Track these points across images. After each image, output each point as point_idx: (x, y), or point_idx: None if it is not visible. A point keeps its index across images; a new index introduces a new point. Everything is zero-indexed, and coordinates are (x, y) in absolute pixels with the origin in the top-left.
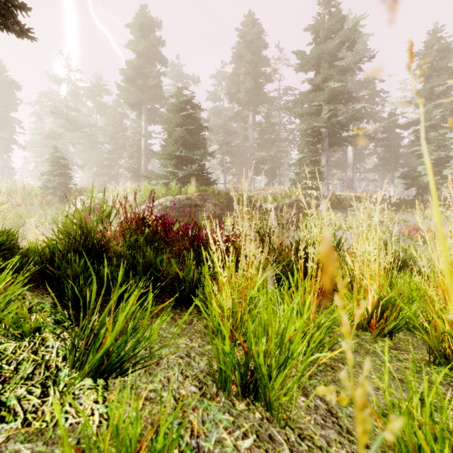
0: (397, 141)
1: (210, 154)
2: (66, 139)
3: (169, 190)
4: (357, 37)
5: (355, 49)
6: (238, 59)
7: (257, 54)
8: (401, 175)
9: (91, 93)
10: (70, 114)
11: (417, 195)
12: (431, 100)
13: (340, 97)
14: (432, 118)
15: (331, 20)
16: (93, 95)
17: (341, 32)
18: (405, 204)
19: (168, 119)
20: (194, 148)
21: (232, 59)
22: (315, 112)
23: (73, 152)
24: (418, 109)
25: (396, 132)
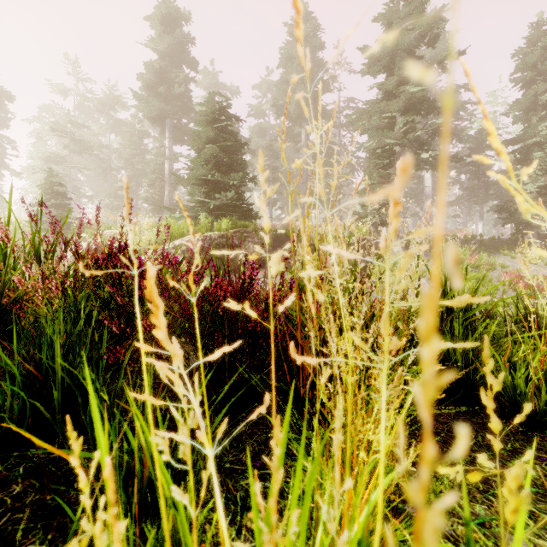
0: (487, 166)
1: (251, 179)
2: (70, 163)
3: (198, 225)
4: (443, 27)
5: (435, 50)
6: (287, 62)
7: (312, 55)
8: (496, 208)
9: (103, 107)
10: (76, 132)
11: (516, 232)
12: (534, 111)
13: (420, 106)
14: (535, 135)
15: (408, 6)
16: (105, 109)
17: (421, 20)
18: (500, 245)
19: (197, 133)
20: (230, 171)
21: (280, 61)
22: (386, 126)
23: (83, 181)
24: (517, 123)
25: (485, 155)
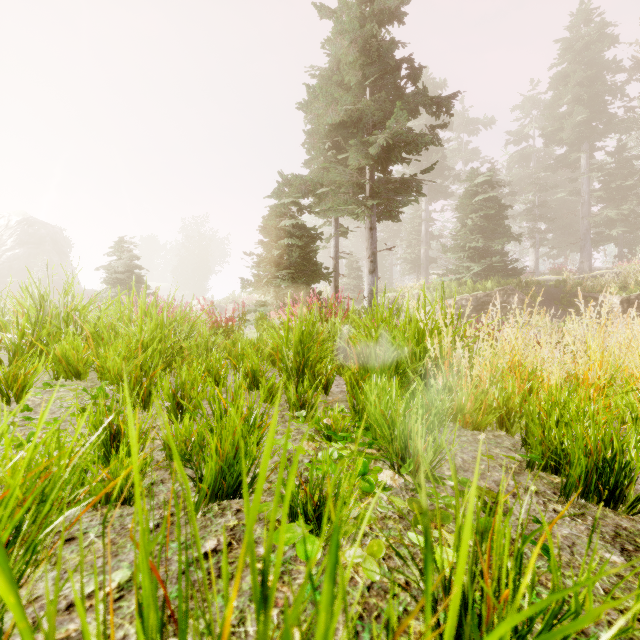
0: None
1: (515, 238)
2: None
3: (461, 284)
4: None
5: None
6: (559, 83)
7: (596, 62)
8: None
9: None
10: None
11: None
12: None
13: None
14: None
15: None
16: None
17: None
18: None
19: (461, 207)
20: (493, 234)
21: (549, 86)
22: None
23: None
24: None
25: None
